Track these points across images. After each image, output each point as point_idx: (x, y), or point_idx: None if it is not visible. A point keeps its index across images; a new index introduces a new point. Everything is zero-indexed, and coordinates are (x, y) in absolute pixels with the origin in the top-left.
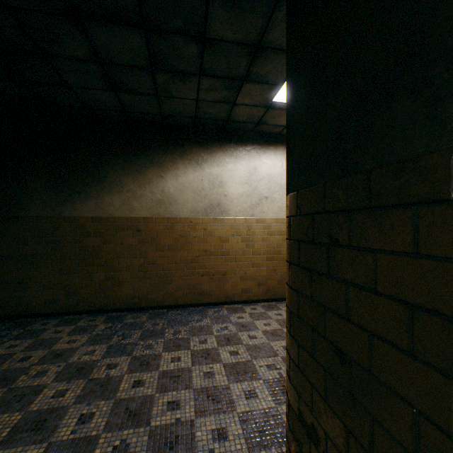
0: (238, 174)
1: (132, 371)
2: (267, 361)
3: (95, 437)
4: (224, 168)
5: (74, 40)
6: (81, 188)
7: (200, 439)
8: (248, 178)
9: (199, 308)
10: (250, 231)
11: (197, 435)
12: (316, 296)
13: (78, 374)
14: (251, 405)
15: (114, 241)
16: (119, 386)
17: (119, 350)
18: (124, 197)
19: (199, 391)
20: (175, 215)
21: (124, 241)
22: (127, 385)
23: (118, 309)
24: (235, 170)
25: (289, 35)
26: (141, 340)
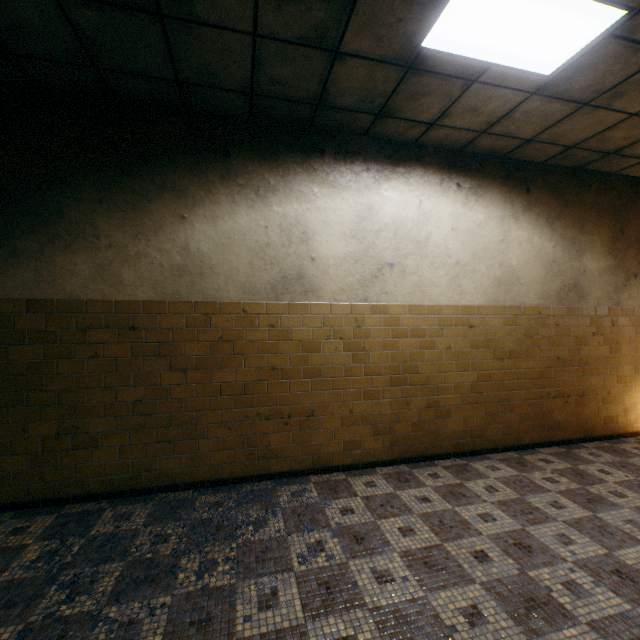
0: (338, 218)
1: None
2: None
3: None
4: (311, 206)
5: None
6: (2, 237)
7: None
8: (356, 227)
9: (260, 485)
10: (361, 330)
11: None
12: None
13: None
14: None
15: (78, 351)
16: None
17: None
18: (102, 258)
19: None
20: (212, 297)
21: (100, 352)
22: None
23: (87, 496)
24: (332, 209)
25: None
26: (113, 601)
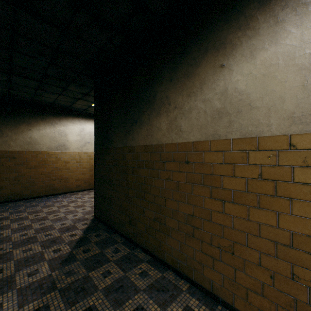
0: (75, 131)
1: (31, 214)
2: (90, 203)
3: (30, 224)
4: (67, 128)
5: (1, 76)
6: None
7: (69, 217)
8: (80, 133)
9: (53, 196)
10: (81, 158)
11: (67, 217)
12: (99, 169)
13: (2, 219)
14: (84, 210)
15: None
16: (29, 217)
17: (18, 212)
18: (4, 139)
19: (65, 212)
20: (39, 150)
21: (4, 164)
22: (32, 216)
23: (0, 202)
24: (73, 129)
25: (95, 113)
26: (27, 208)
